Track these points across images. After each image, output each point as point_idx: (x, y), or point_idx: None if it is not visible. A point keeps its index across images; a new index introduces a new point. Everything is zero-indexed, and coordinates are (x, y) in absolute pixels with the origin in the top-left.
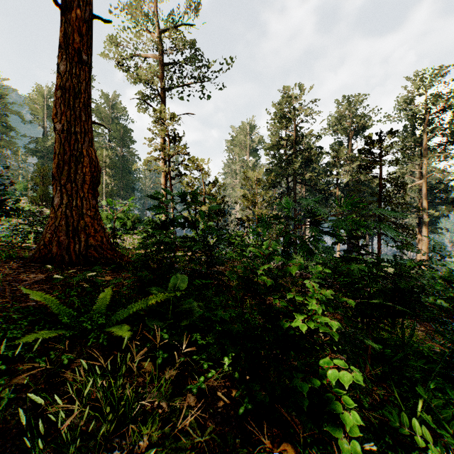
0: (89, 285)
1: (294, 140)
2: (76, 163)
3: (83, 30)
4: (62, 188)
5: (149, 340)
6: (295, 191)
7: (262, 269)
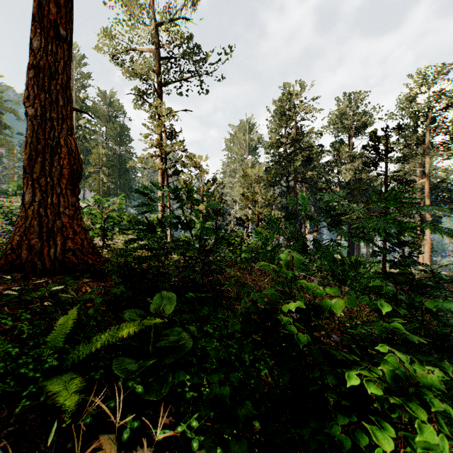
0: (52, 303)
1: (294, 138)
2: (51, 154)
3: (60, 0)
4: (34, 183)
5: (118, 389)
6: (295, 190)
7: (289, 306)
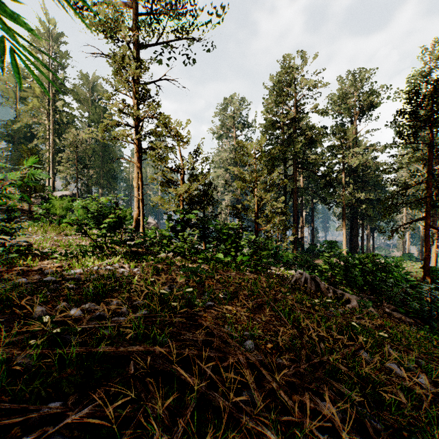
0: None
1: (293, 118)
2: None
3: None
4: None
5: None
6: (295, 178)
7: None
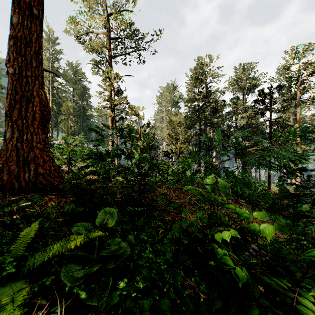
0: (21, 216)
1: (204, 95)
2: (26, 102)
3: None
4: (13, 124)
5: (67, 291)
6: (205, 132)
7: (223, 234)
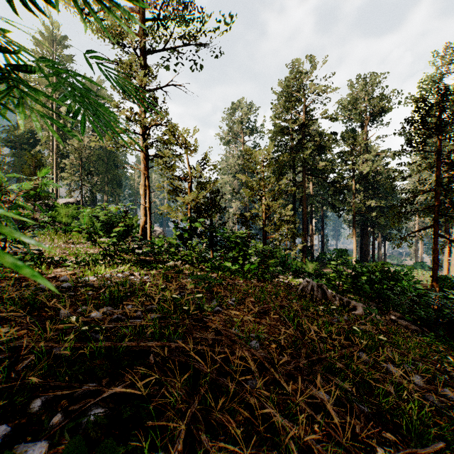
0: None
1: (303, 124)
2: None
3: None
4: None
5: None
6: (304, 185)
7: None
